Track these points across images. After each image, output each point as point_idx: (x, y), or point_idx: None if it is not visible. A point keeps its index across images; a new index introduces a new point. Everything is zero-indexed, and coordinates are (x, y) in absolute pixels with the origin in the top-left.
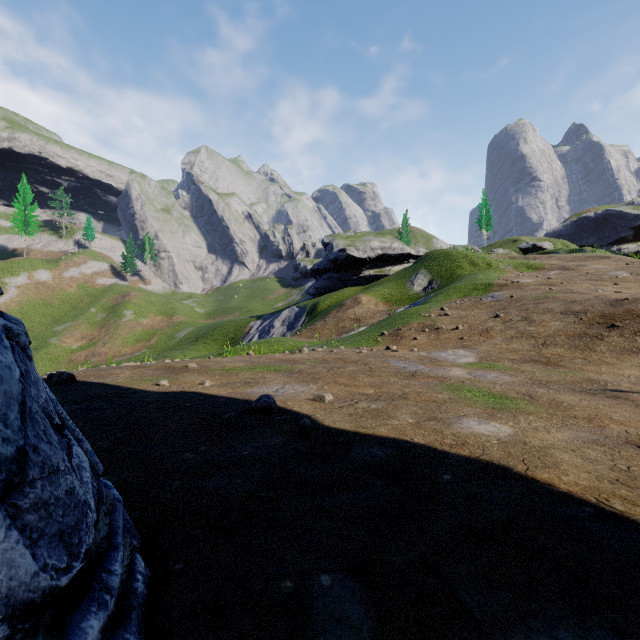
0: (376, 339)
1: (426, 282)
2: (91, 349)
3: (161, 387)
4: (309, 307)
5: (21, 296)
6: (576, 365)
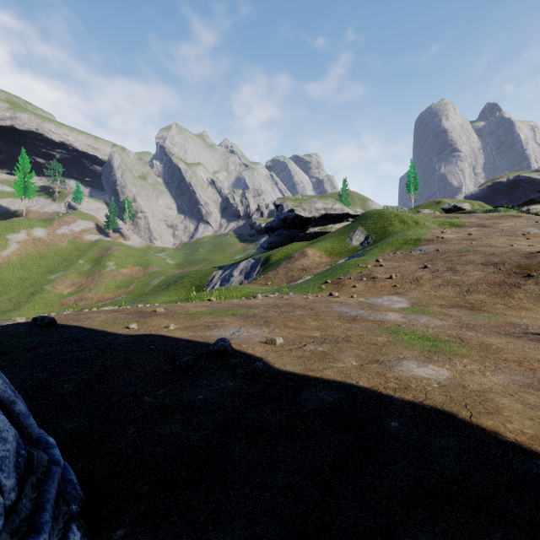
0: (320, 287)
1: (363, 238)
2: (79, 294)
3: (130, 330)
4: (263, 259)
5: (21, 250)
6: (498, 310)
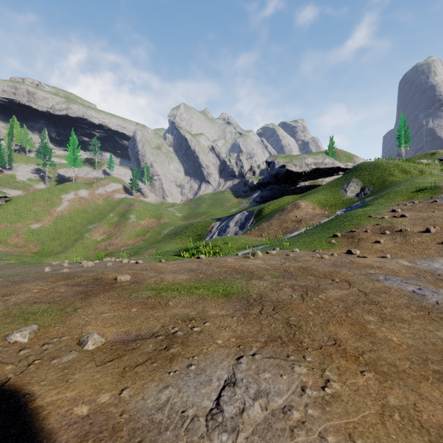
0: (329, 241)
1: (358, 189)
2: (108, 241)
3: (0, 352)
4: (256, 211)
5: (70, 206)
6: None
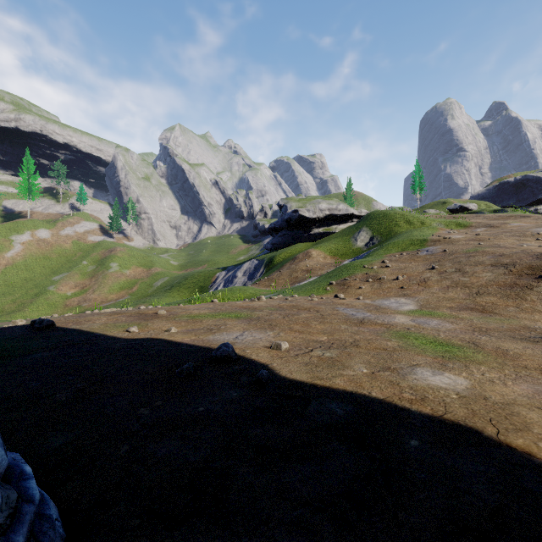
0: (325, 288)
1: (368, 238)
2: (83, 295)
3: (130, 334)
4: (267, 260)
5: (25, 251)
6: (510, 313)
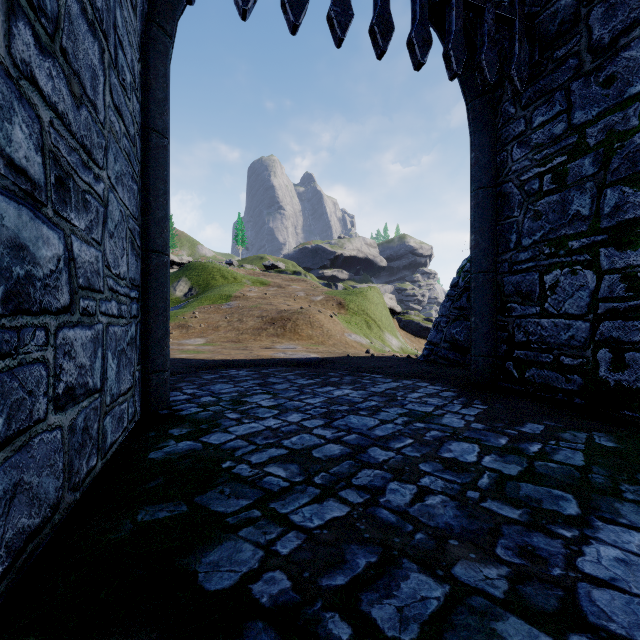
0: None
1: (187, 289)
2: None
3: None
4: None
5: None
6: (248, 342)
